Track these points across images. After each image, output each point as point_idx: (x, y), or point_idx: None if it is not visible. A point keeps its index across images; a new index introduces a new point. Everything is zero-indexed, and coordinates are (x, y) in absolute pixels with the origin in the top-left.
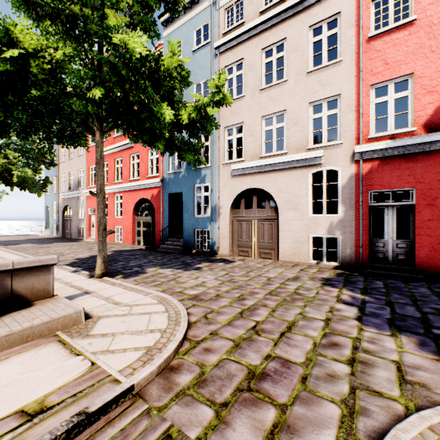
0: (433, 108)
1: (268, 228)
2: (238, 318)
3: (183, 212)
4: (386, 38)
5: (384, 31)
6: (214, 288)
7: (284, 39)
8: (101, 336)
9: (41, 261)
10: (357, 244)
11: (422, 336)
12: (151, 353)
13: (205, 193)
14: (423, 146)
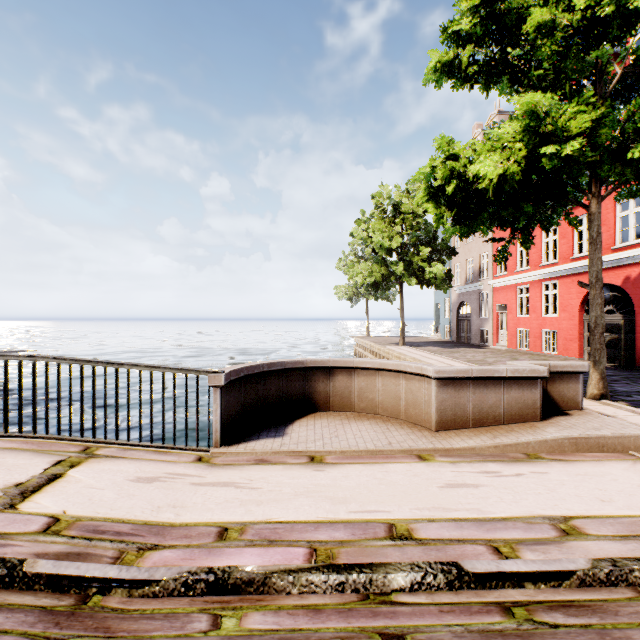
0: None
1: None
2: None
3: None
4: None
5: None
6: None
7: None
8: None
9: (571, 367)
10: None
11: None
12: None
13: None
14: None
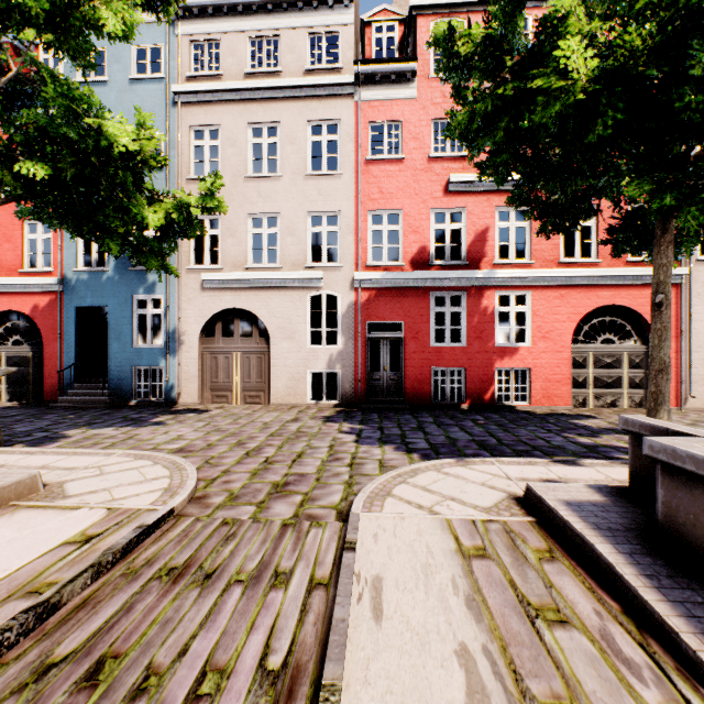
0: (417, 248)
1: (256, 363)
2: (247, 458)
3: (109, 338)
4: (382, 166)
5: (380, 159)
6: (201, 439)
7: (278, 122)
8: (89, 493)
9: None
10: (357, 378)
11: (399, 444)
12: (172, 490)
13: (156, 310)
14: (410, 282)
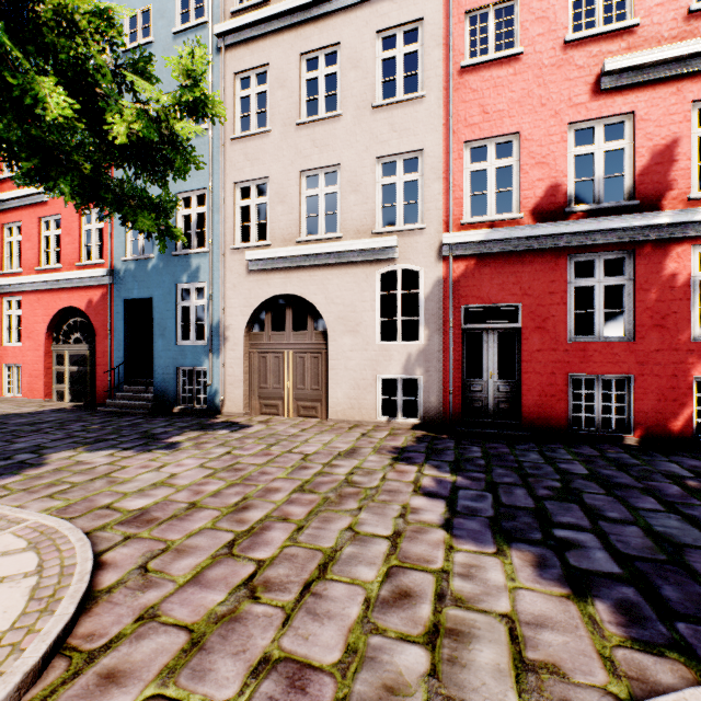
0: (543, 188)
1: (312, 365)
2: (222, 560)
3: (154, 335)
4: (485, 73)
5: (483, 63)
6: (191, 488)
7: (337, 44)
8: None
9: None
10: (447, 388)
11: (541, 547)
12: None
13: (199, 301)
14: (532, 241)
